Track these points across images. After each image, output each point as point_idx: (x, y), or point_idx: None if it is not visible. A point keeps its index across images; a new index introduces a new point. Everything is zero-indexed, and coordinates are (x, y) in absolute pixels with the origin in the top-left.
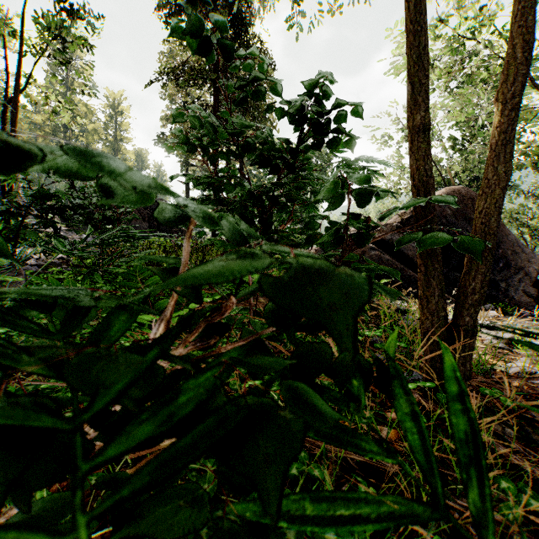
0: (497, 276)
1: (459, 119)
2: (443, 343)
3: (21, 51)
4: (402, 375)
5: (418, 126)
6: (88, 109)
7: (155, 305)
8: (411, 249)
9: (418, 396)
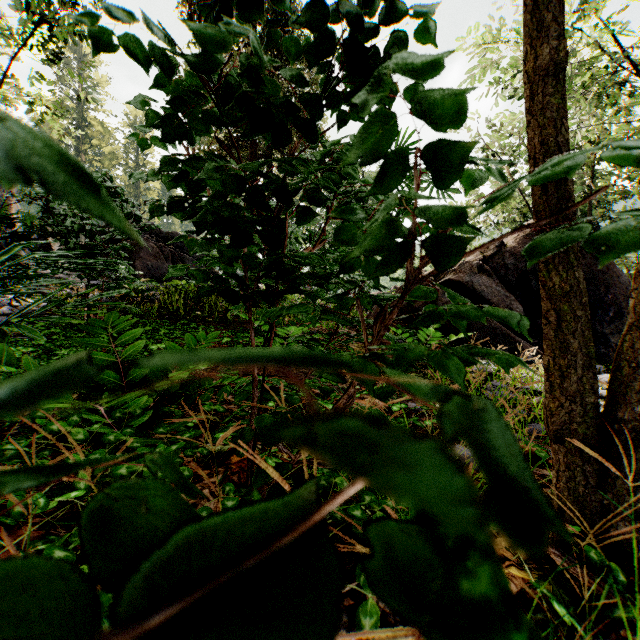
0: (606, 329)
1: None
2: (595, 453)
3: None
4: None
5: (545, 67)
6: (105, 128)
7: (129, 373)
8: (496, 294)
9: (554, 557)
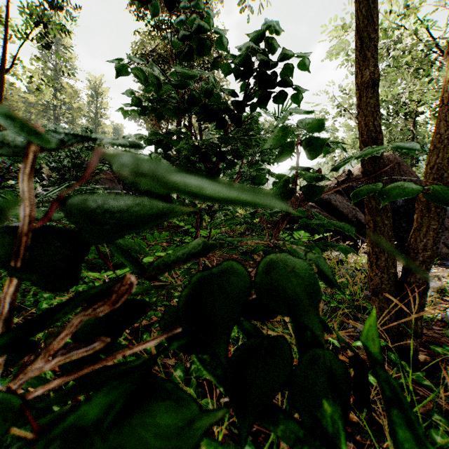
0: None
1: (385, 97)
2: (394, 300)
3: (6, 34)
4: (404, 399)
5: (367, 82)
6: (74, 90)
7: (114, 258)
8: (346, 207)
9: None
